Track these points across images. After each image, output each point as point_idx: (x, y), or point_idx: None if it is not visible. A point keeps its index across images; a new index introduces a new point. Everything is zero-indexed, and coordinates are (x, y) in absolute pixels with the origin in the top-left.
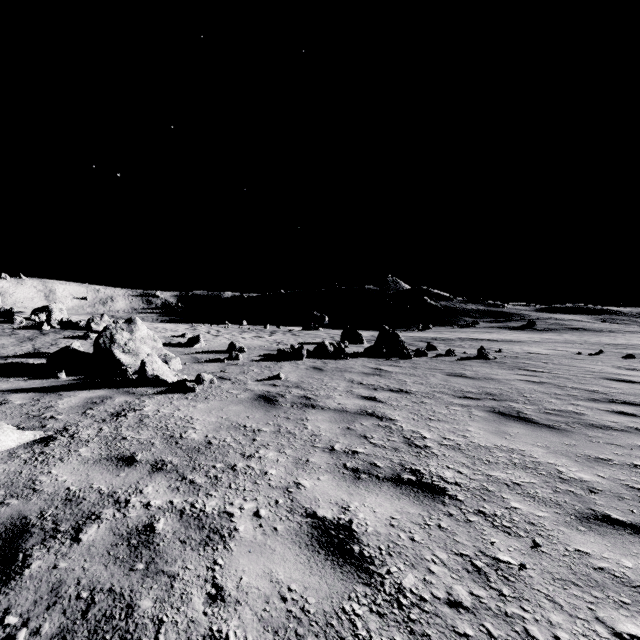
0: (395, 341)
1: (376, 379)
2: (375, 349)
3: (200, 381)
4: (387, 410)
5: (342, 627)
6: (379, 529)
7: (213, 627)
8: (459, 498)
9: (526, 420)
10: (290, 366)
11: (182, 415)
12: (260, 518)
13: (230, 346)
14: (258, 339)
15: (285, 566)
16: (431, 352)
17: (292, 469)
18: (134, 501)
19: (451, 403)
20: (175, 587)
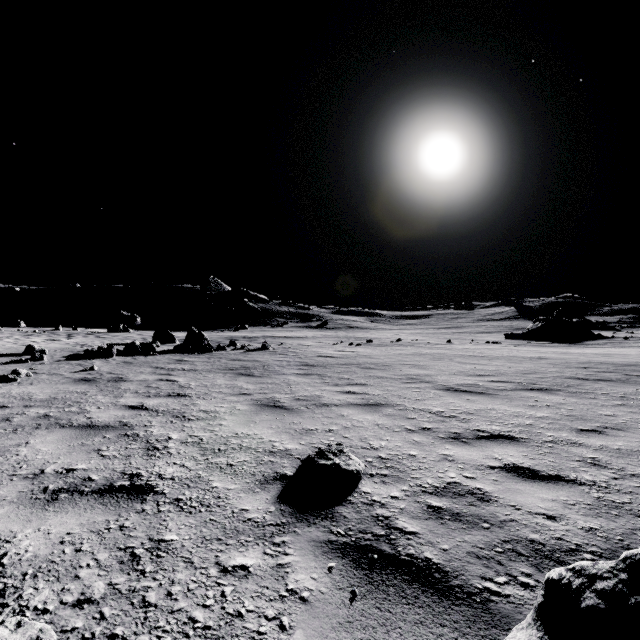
0: (201, 339)
1: (176, 365)
2: (183, 346)
3: (17, 375)
4: (176, 378)
5: (137, 415)
6: (155, 404)
7: (92, 420)
8: (193, 396)
9: (251, 375)
10: (101, 362)
11: (20, 391)
12: (101, 408)
13: (28, 349)
14: (55, 342)
15: (116, 412)
16: (232, 347)
17: (114, 399)
18: (28, 413)
19: (219, 372)
20: (72, 419)
